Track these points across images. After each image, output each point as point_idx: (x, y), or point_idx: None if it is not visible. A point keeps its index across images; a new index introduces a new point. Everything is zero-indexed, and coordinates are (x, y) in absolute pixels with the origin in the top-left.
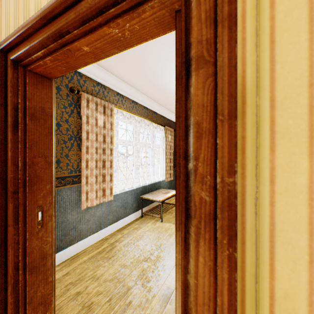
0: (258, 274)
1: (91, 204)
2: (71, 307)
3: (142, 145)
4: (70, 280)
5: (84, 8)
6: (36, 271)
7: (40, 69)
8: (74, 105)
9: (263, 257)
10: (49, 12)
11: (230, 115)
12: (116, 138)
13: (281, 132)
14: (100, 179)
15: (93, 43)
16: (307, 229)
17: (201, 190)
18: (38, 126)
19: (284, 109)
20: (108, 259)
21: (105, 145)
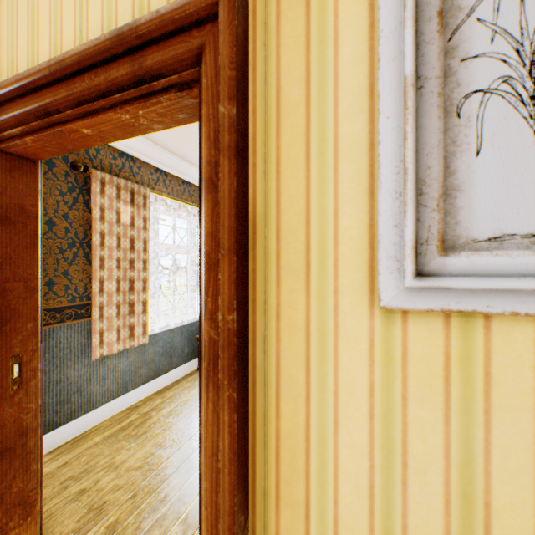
0: (267, 415)
1: (109, 352)
2: (71, 511)
3: None
4: (70, 474)
5: (80, 87)
6: (10, 454)
7: (17, 149)
8: (79, 190)
9: (271, 398)
10: (29, 82)
11: (230, 250)
12: (154, 241)
13: (285, 267)
14: (126, 310)
15: (97, 127)
16: (305, 365)
17: (211, 328)
18: (13, 234)
19: (288, 244)
20: (137, 438)
21: (133, 254)
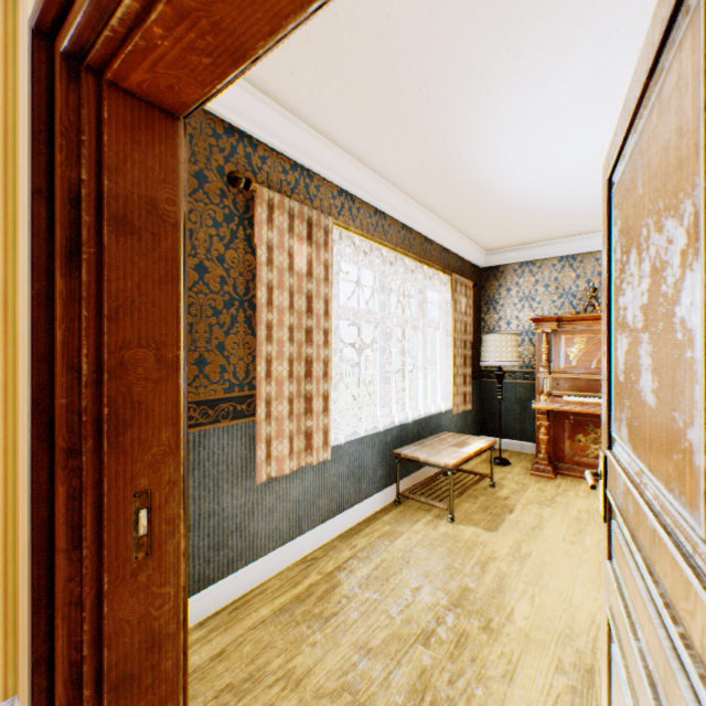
0: None
1: (278, 471)
2: None
3: (397, 323)
4: (227, 678)
5: None
6: (131, 688)
7: (139, 76)
8: (238, 220)
9: None
10: None
11: None
12: (335, 303)
13: None
14: (300, 408)
15: None
16: None
17: None
18: (135, 254)
19: None
20: (322, 623)
21: (311, 320)
